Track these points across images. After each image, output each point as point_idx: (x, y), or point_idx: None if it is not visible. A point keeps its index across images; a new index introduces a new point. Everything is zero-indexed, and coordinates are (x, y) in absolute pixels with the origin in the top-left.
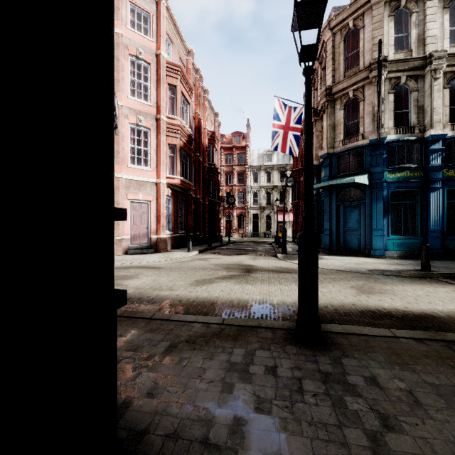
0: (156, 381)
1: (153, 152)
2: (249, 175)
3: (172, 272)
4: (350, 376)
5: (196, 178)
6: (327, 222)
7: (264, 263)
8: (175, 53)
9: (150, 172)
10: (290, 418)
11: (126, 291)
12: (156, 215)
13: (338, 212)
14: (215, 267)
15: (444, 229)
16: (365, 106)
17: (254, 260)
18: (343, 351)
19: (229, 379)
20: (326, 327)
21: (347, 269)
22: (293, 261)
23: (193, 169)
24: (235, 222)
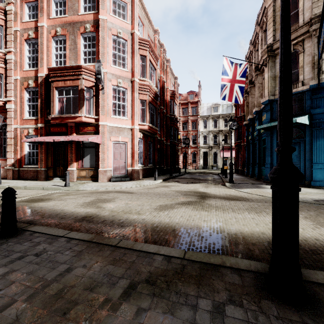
0: None
1: (129, 106)
2: (200, 122)
3: (141, 197)
4: None
5: (161, 125)
6: (268, 157)
7: (215, 191)
8: (145, 32)
9: (127, 120)
10: None
11: None
12: (131, 152)
13: None
14: (175, 193)
15: None
16: (305, 57)
17: (207, 188)
18: None
19: None
20: (302, 273)
21: None
22: (240, 190)
23: (159, 118)
24: (190, 157)
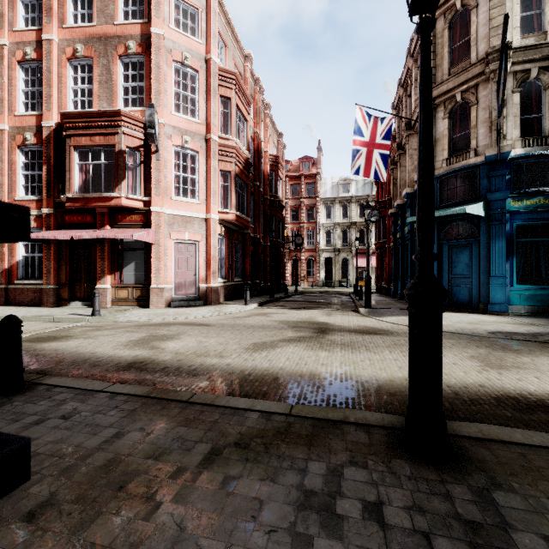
0: (183, 524)
1: (202, 181)
2: (320, 209)
3: (223, 331)
4: (518, 533)
5: (255, 213)
6: None
7: (342, 320)
8: (230, 58)
9: (198, 205)
10: None
11: (24, 445)
12: (205, 258)
13: (441, 254)
14: (279, 325)
15: None
16: (479, 112)
17: (330, 316)
18: (491, 476)
19: (304, 526)
20: (451, 426)
21: (457, 330)
22: (382, 319)
23: (252, 202)
24: (303, 267)
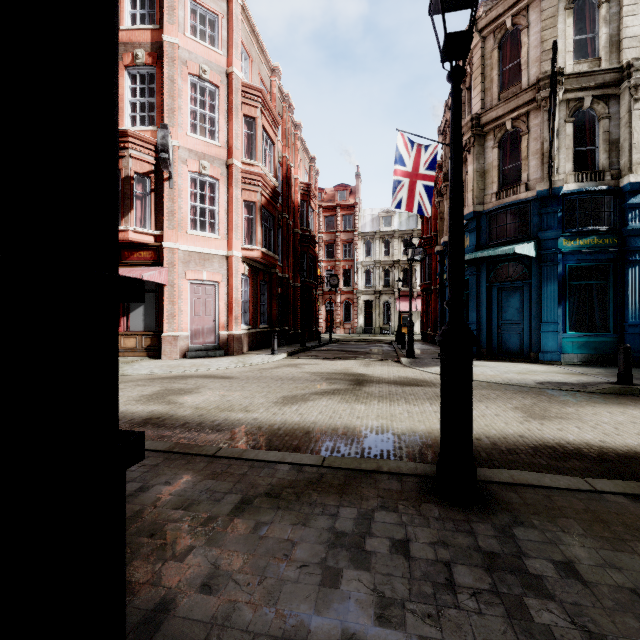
0: (217, 563)
1: (222, 212)
2: (359, 245)
3: (248, 384)
4: (531, 560)
5: (284, 249)
6: (473, 312)
7: (381, 371)
8: (255, 72)
9: (218, 241)
10: (437, 637)
11: (142, 436)
12: (226, 301)
13: (490, 298)
14: (311, 377)
15: None
16: (530, 143)
17: (368, 367)
18: (514, 515)
19: (334, 561)
20: (483, 473)
21: (505, 380)
22: (425, 369)
23: (280, 237)
24: (339, 312)
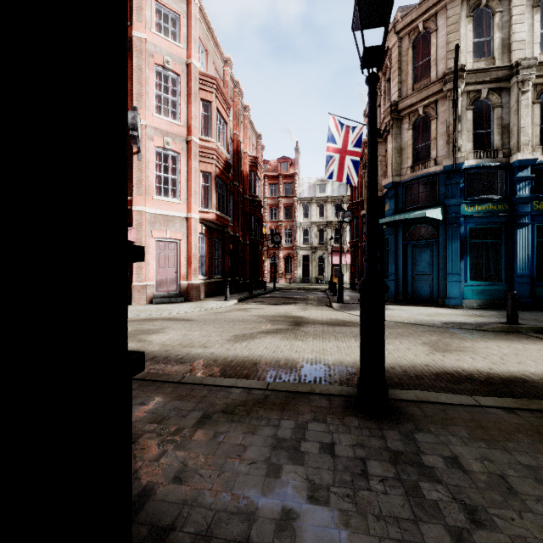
0: (185, 462)
1: (183, 181)
2: (298, 208)
3: (206, 325)
4: (426, 456)
5: (235, 212)
6: (392, 265)
7: (316, 314)
8: (210, 63)
9: (179, 205)
10: (352, 510)
11: (143, 354)
12: (186, 256)
13: (406, 253)
14: (258, 319)
15: (534, 274)
16: (438, 126)
17: (305, 311)
18: (416, 424)
19: (276, 459)
20: (394, 393)
21: (417, 321)
22: (352, 312)
23: (231, 202)
24: (282, 265)
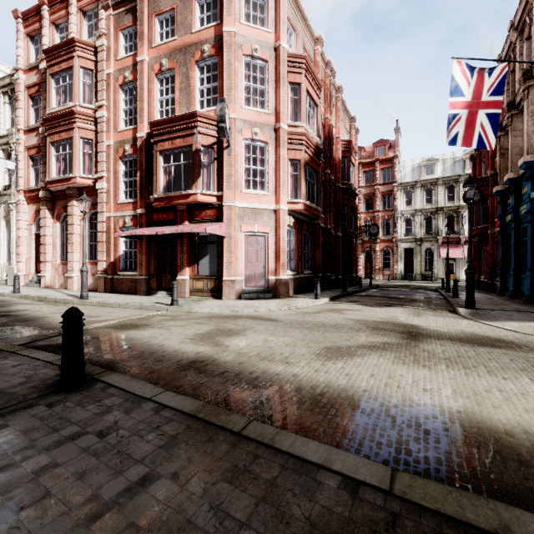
0: None
1: (271, 171)
2: (398, 196)
3: (291, 329)
4: None
5: (326, 202)
6: None
7: (437, 323)
8: (299, 44)
9: (267, 197)
10: None
11: None
12: (274, 250)
13: None
14: (355, 326)
15: None
16: None
17: (418, 317)
18: None
19: None
20: None
21: None
22: (495, 324)
23: (322, 191)
24: (378, 259)
